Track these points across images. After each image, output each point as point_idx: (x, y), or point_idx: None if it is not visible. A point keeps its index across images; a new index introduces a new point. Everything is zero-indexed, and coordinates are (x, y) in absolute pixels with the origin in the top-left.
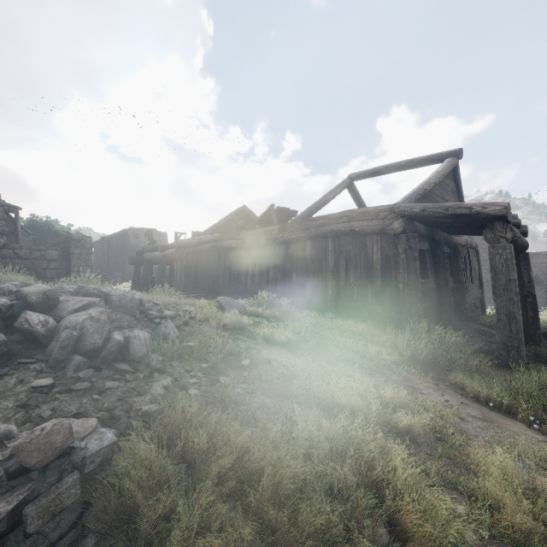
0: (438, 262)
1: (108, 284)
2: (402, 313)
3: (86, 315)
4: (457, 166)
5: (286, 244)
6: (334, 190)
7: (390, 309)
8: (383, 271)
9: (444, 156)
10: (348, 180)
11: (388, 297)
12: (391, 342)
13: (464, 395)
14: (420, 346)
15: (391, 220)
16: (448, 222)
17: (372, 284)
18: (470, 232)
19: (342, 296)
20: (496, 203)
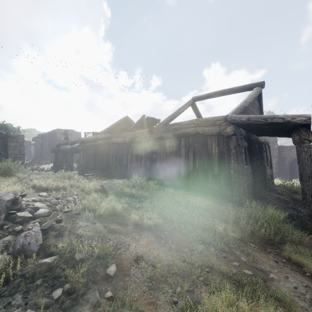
0: (252, 154)
1: (41, 164)
2: (233, 190)
3: None
4: (261, 92)
5: (153, 141)
6: (183, 106)
7: (224, 188)
8: (219, 161)
9: (253, 86)
10: (191, 101)
11: (223, 179)
12: (232, 218)
13: (301, 273)
14: (258, 225)
15: (225, 126)
16: (264, 128)
17: (211, 169)
18: (272, 135)
19: (190, 177)
20: (302, 115)
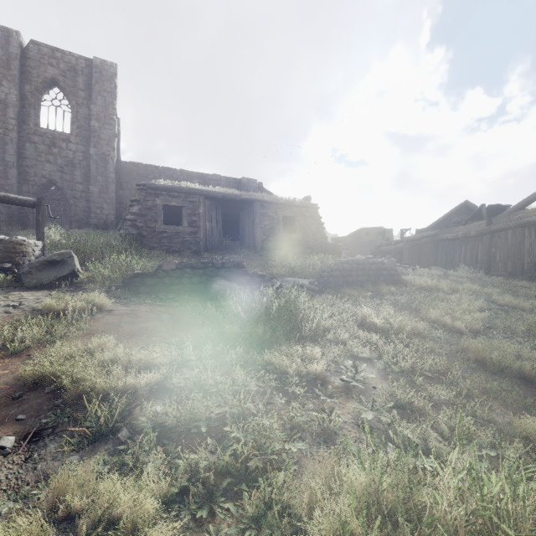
0: None
1: None
2: None
3: (385, 261)
4: None
5: (492, 234)
6: None
7: None
8: None
9: None
10: None
11: None
12: None
13: None
14: None
15: None
16: None
17: None
18: None
19: (535, 269)
20: None
